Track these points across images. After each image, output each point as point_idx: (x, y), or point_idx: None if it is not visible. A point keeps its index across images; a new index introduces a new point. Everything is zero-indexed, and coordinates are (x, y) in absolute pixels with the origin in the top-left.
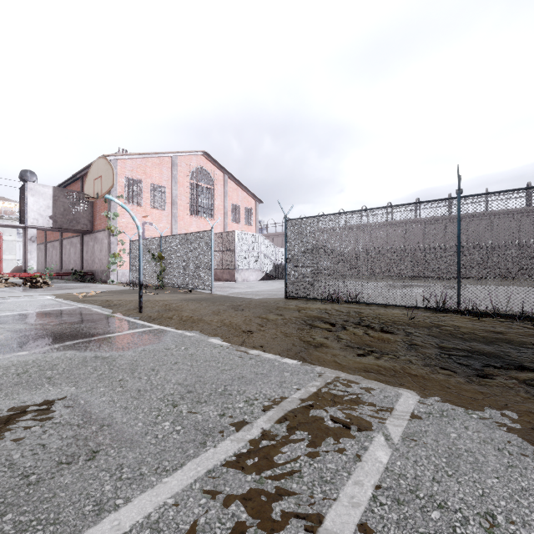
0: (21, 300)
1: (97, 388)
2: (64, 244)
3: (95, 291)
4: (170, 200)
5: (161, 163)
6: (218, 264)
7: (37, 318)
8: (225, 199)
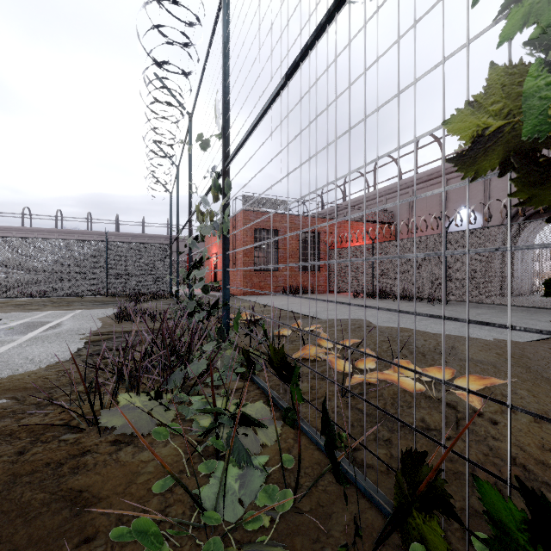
0: None
1: None
2: None
3: None
4: None
5: None
6: None
7: None
8: None
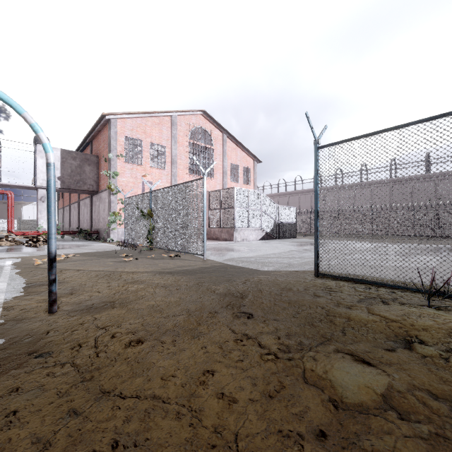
0: None
1: None
2: (80, 205)
3: (78, 253)
4: (170, 159)
5: (161, 122)
6: (216, 222)
7: None
8: (224, 159)
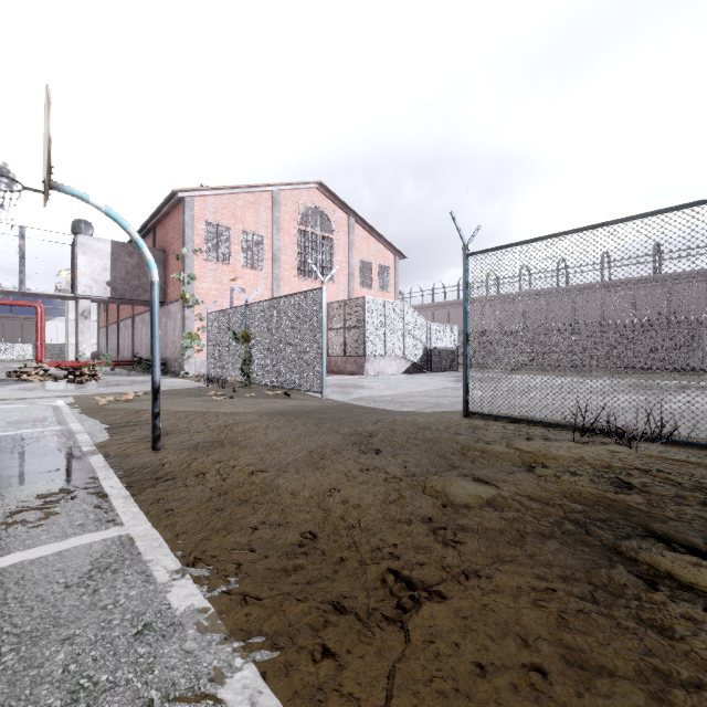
0: (4, 408)
1: None
2: (136, 322)
3: (146, 390)
4: (270, 255)
5: (257, 201)
6: (338, 348)
7: None
8: (350, 253)
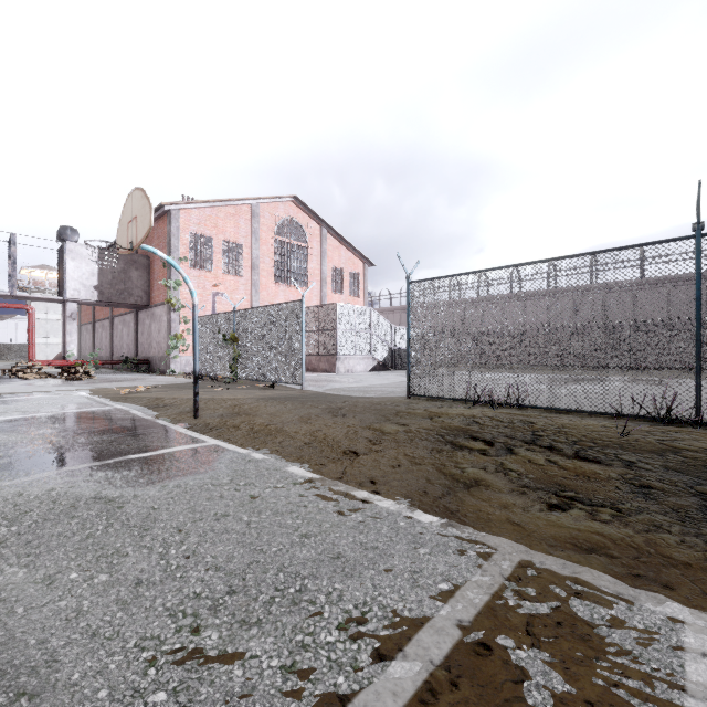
0: (43, 397)
1: (65, 572)
2: (115, 323)
3: (147, 385)
4: (249, 263)
5: (237, 213)
6: (312, 348)
7: (47, 424)
8: (323, 261)
